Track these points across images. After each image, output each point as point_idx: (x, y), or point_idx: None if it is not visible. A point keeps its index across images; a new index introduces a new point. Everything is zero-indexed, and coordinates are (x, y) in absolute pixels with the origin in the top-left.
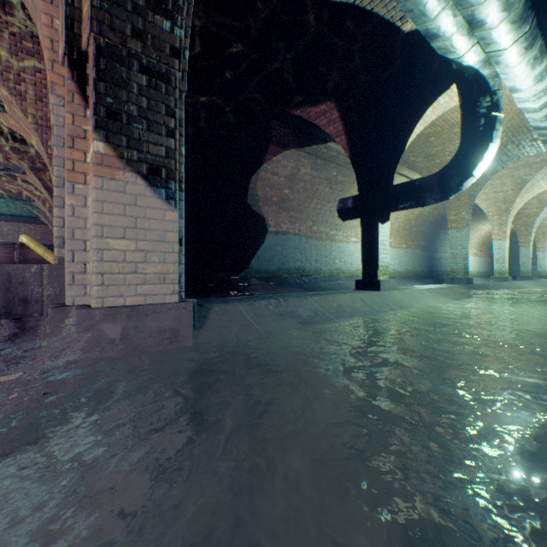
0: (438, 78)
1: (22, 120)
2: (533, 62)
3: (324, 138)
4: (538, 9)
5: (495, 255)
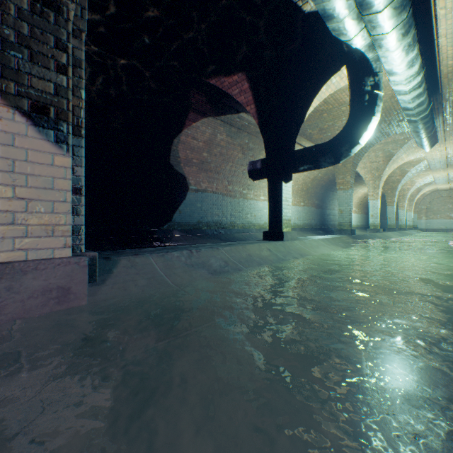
0: (332, 59)
1: None
2: (408, 49)
3: (237, 108)
4: (414, 0)
5: (370, 212)
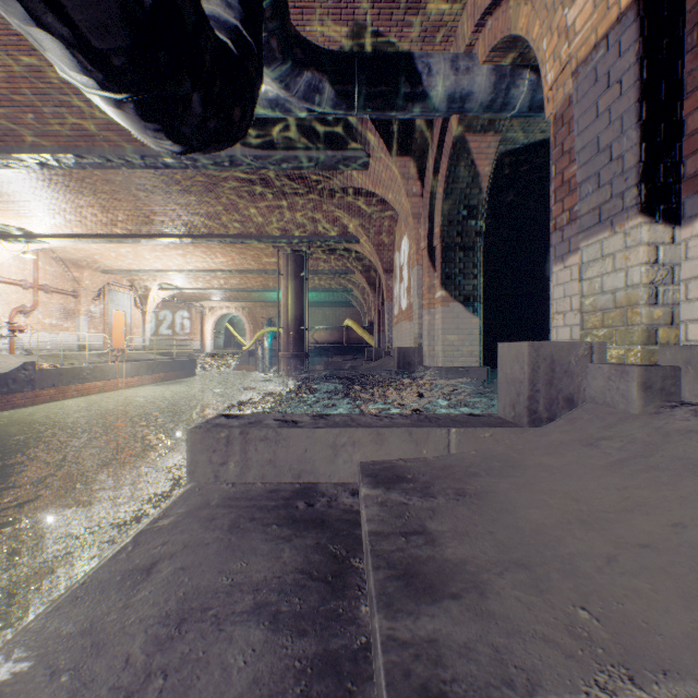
0: None
1: (368, 248)
2: None
3: None
4: None
5: None
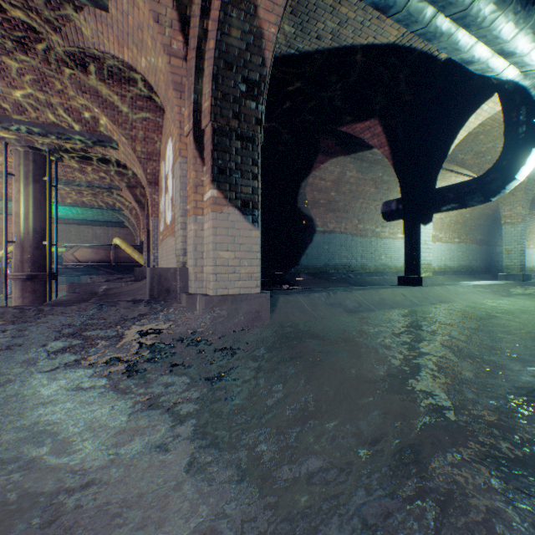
0: (480, 89)
1: (130, 155)
2: None
3: (369, 145)
4: None
5: None
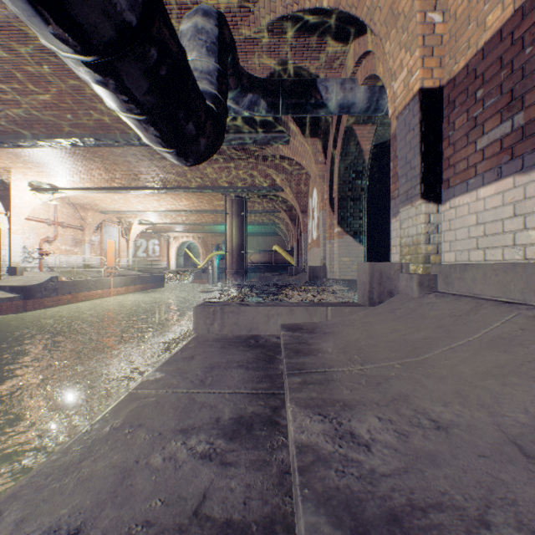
0: None
1: (290, 195)
2: None
3: None
4: None
5: None
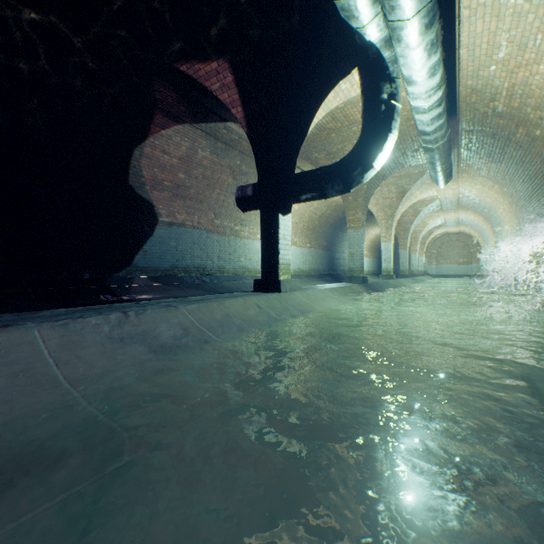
0: (341, 56)
1: None
2: (430, 49)
3: (223, 115)
4: None
5: (383, 256)
